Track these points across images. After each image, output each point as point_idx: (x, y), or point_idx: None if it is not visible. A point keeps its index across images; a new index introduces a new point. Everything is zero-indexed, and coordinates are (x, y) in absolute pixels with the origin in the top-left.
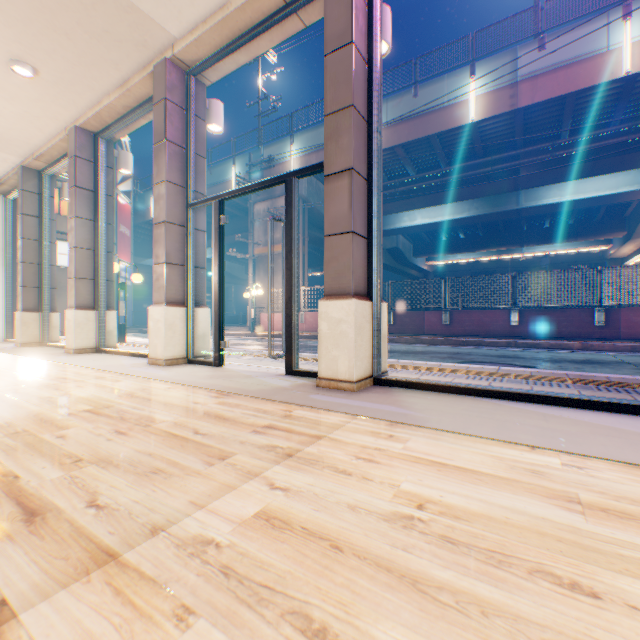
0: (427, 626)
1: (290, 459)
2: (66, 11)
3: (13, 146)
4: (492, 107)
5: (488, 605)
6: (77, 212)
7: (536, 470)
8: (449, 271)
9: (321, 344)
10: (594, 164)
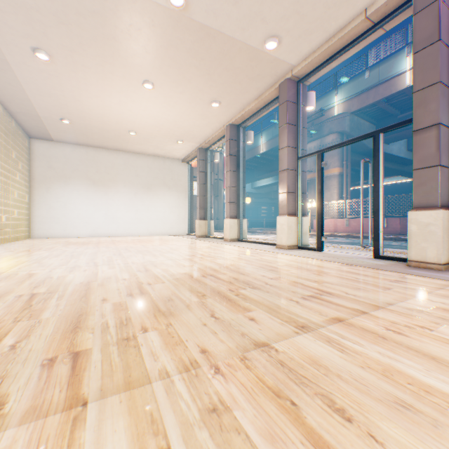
0: None
1: (429, 293)
2: (242, 73)
3: (197, 139)
4: None
5: None
6: (230, 168)
7: None
8: None
9: (410, 239)
10: None
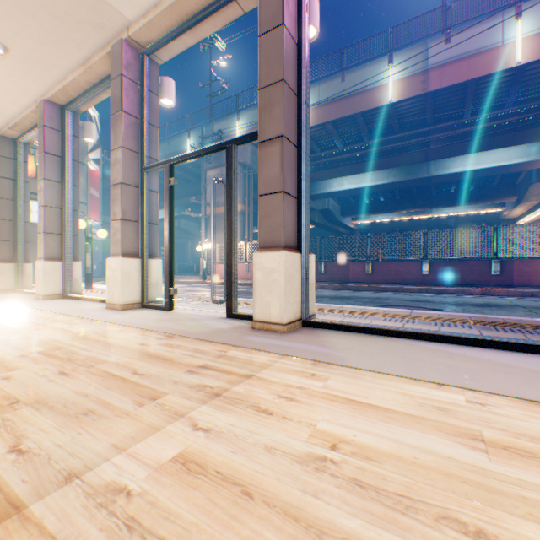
0: None
1: (217, 399)
2: None
3: None
4: (407, 90)
5: None
6: (46, 175)
7: (443, 407)
8: (371, 229)
9: (256, 291)
10: (491, 140)
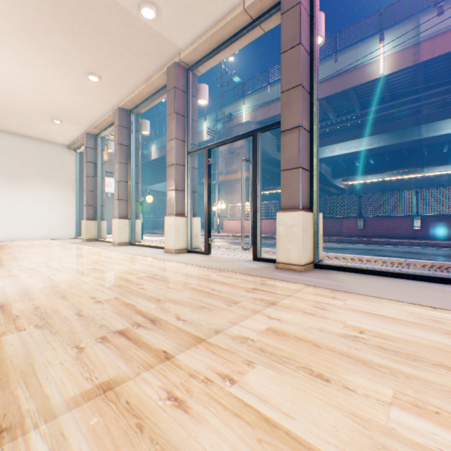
0: (375, 378)
1: (274, 305)
2: (121, 42)
3: (82, 121)
4: (398, 63)
5: (408, 374)
6: (119, 159)
7: (437, 320)
8: (361, 188)
9: (278, 240)
10: None
